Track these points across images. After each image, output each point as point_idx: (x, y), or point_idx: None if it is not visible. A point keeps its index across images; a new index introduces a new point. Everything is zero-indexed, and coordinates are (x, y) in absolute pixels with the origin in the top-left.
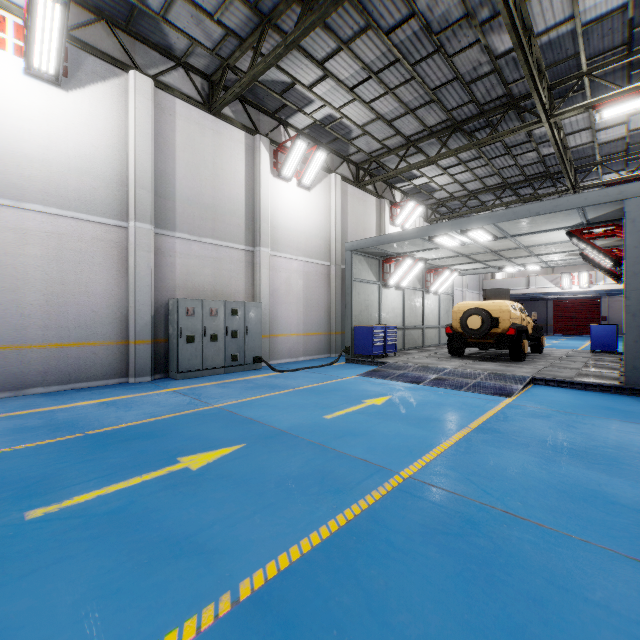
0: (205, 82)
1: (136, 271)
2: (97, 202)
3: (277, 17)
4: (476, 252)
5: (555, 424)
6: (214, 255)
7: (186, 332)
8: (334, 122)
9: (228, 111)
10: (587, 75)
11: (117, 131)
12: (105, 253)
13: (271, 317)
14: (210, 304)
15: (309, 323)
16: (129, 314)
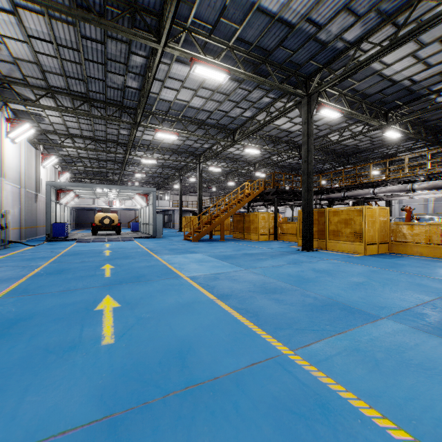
0: None
1: None
2: None
3: (58, 94)
4: (101, 193)
5: (150, 242)
6: None
7: None
8: (39, 116)
9: None
10: (139, 147)
11: None
12: None
13: None
14: None
15: (14, 222)
16: None
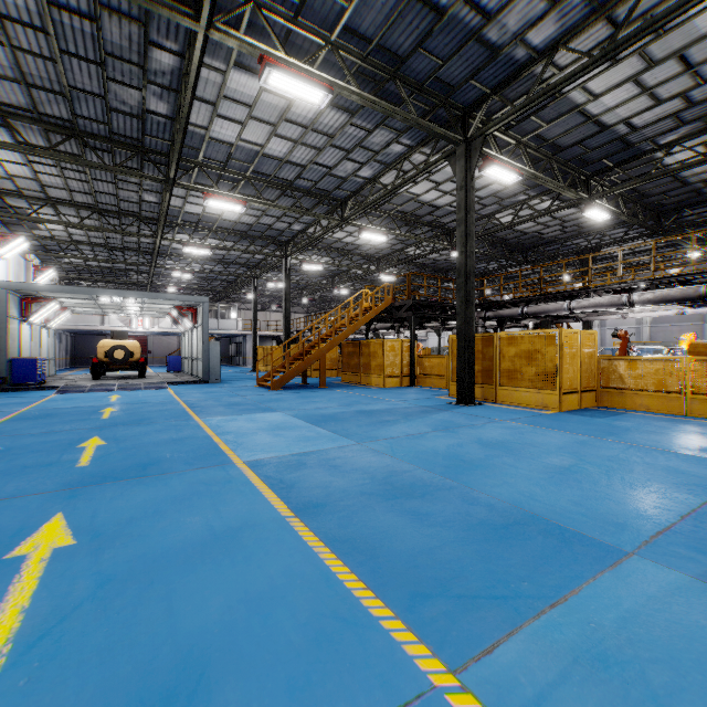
0: None
1: None
2: None
3: (17, 119)
4: (110, 304)
5: (196, 391)
6: None
7: None
8: None
9: None
10: (180, 226)
11: None
12: None
13: None
14: None
15: None
16: None
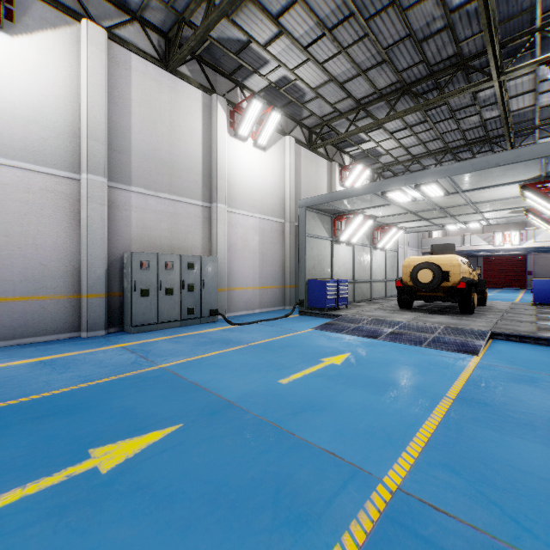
0: (162, 39)
1: (88, 224)
2: (46, 153)
3: None
4: (424, 209)
5: (546, 392)
6: (171, 210)
7: (140, 286)
8: (288, 84)
9: (185, 70)
10: (539, 31)
11: (68, 81)
12: (55, 205)
13: (228, 271)
14: (165, 258)
15: (265, 277)
16: (81, 267)
